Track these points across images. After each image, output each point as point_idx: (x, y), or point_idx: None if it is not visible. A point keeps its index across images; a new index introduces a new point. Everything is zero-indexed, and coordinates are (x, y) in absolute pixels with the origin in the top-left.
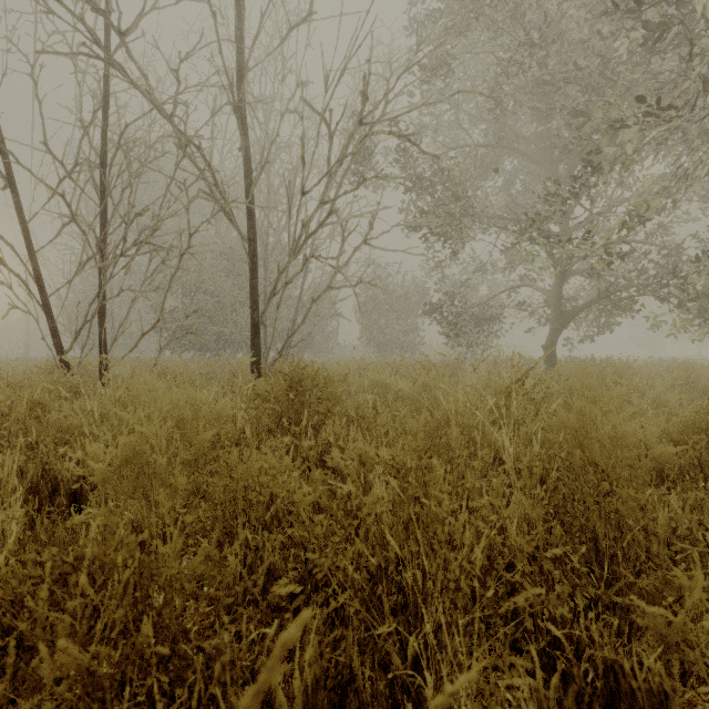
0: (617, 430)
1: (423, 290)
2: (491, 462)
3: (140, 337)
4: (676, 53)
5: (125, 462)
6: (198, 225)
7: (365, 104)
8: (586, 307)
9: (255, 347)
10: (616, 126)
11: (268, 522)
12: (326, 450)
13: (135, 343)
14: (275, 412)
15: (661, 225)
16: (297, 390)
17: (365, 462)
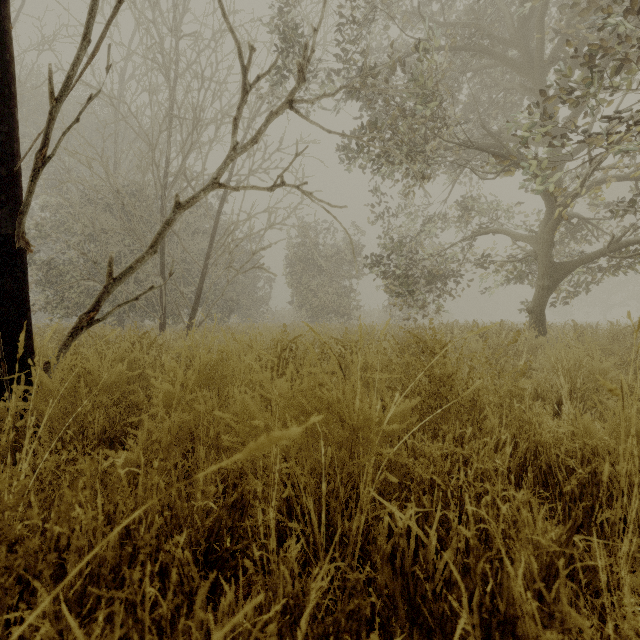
0: None
1: (360, 250)
2: None
3: None
4: None
5: None
6: None
7: None
8: (590, 256)
9: None
10: None
11: None
12: None
13: None
14: None
15: None
16: None
17: None
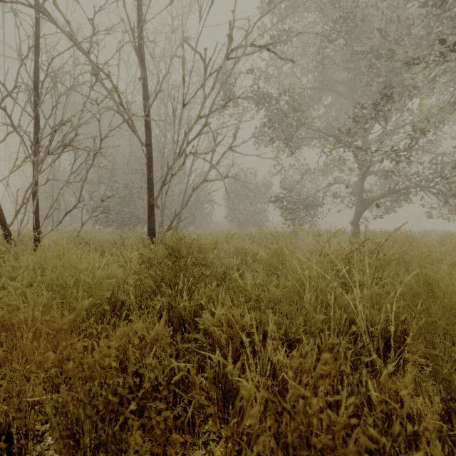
0: (452, 294)
1: (268, 185)
2: (343, 323)
3: (64, 215)
4: (450, 15)
5: (0, 332)
6: (107, 132)
7: (230, 44)
8: (380, 196)
9: (151, 222)
10: (401, 72)
11: (116, 432)
12: (198, 310)
13: (60, 220)
14: (157, 275)
15: (430, 140)
16: (176, 257)
17: (231, 324)
